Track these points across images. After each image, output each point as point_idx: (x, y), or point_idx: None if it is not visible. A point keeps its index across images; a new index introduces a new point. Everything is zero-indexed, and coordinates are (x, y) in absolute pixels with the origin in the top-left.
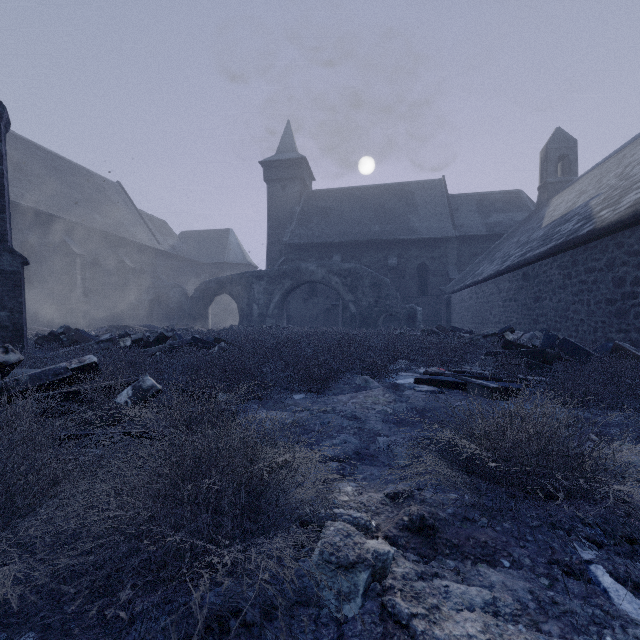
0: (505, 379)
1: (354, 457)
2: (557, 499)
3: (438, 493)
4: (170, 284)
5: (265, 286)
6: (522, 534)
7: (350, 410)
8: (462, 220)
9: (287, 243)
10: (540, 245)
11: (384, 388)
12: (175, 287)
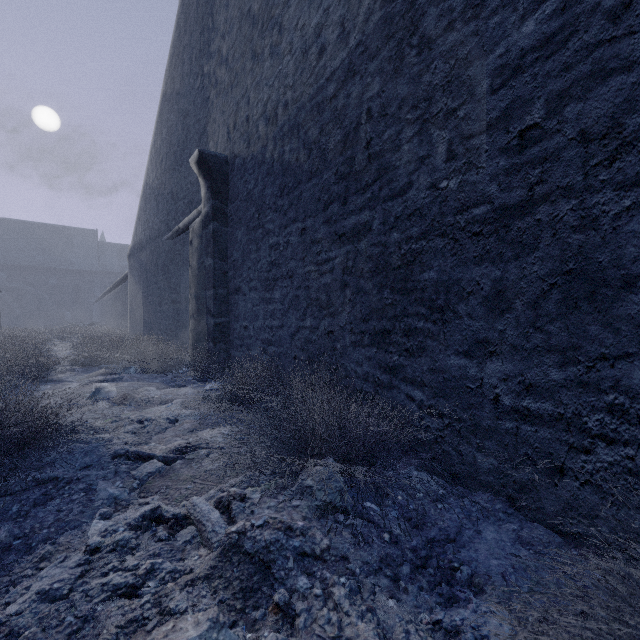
0: None
1: None
2: None
3: None
4: None
5: None
6: None
7: None
8: (106, 261)
9: None
10: None
11: None
12: None
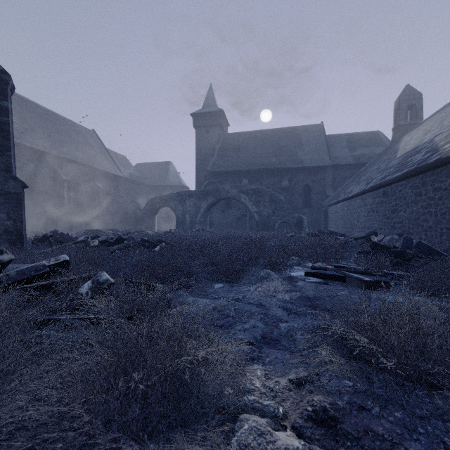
0: (375, 273)
1: (261, 341)
2: (439, 389)
3: (333, 379)
4: (128, 200)
5: (194, 201)
6: (414, 426)
7: (257, 298)
8: (336, 153)
9: (210, 171)
10: (396, 171)
11: (282, 280)
12: (132, 202)
